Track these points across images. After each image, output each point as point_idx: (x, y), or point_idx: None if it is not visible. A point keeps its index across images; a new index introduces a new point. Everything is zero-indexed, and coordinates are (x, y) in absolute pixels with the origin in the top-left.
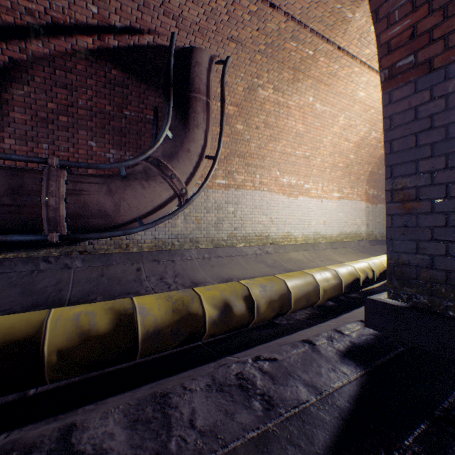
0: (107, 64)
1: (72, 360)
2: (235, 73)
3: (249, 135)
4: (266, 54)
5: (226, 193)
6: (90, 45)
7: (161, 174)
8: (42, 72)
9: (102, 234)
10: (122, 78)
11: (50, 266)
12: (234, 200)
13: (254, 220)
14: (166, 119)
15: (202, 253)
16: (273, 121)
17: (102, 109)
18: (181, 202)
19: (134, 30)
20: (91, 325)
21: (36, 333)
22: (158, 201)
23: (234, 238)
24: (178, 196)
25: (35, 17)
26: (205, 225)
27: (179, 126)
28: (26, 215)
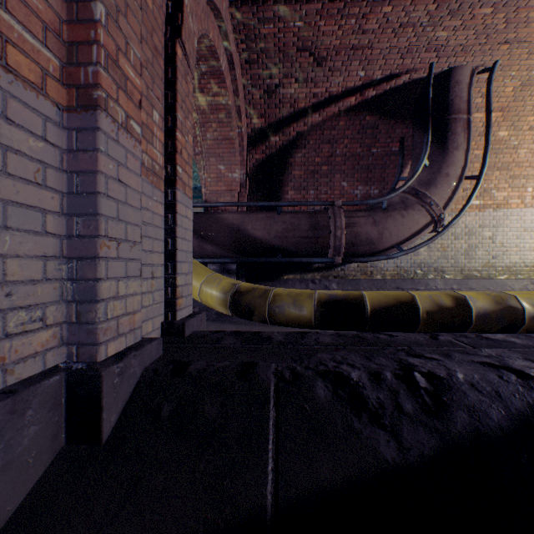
0: (363, 113)
1: (433, 319)
2: (503, 75)
3: (516, 140)
4: None
5: (480, 216)
6: (352, 103)
7: (419, 202)
8: (314, 136)
9: (370, 258)
10: (373, 121)
11: (315, 286)
12: (492, 222)
13: (523, 246)
14: (423, 149)
15: (449, 284)
16: None
17: (353, 152)
18: (436, 228)
19: (391, 77)
20: (439, 301)
21: (411, 300)
22: (415, 228)
23: (491, 268)
24: (434, 222)
25: (318, 97)
26: (451, 253)
27: (435, 153)
28: (319, 244)
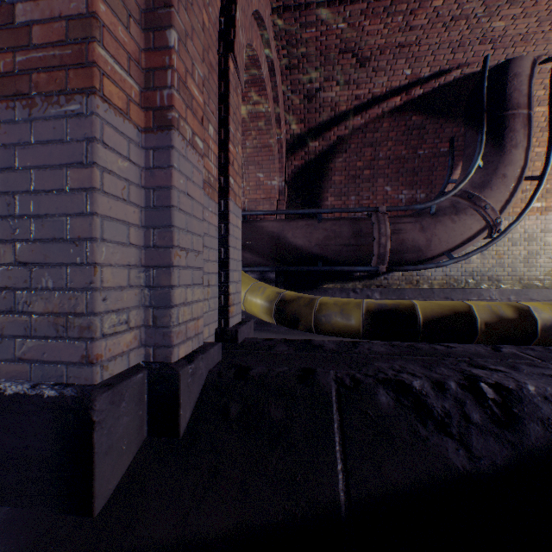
0: (408, 113)
1: (492, 331)
2: None
3: None
4: None
5: (541, 219)
6: (396, 103)
7: (472, 206)
8: (355, 139)
9: (417, 267)
10: (420, 121)
11: (356, 296)
12: None
13: None
14: (477, 149)
15: (505, 294)
16: None
17: (398, 155)
18: (491, 233)
19: (440, 73)
20: (499, 312)
21: (468, 311)
22: (467, 234)
23: None
24: (489, 227)
25: (360, 99)
26: (508, 260)
27: (490, 152)
28: (362, 252)
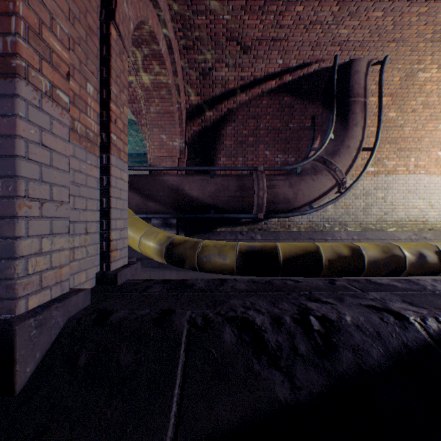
0: (281, 94)
1: (333, 266)
2: (391, 67)
3: (402, 120)
4: (432, 40)
5: (374, 180)
6: (272, 86)
7: (326, 168)
8: (242, 112)
9: (287, 214)
10: (290, 101)
11: (243, 237)
12: (384, 185)
13: (407, 204)
14: (329, 125)
15: (350, 235)
16: (434, 100)
17: (274, 127)
18: (340, 189)
19: (304, 65)
20: (339, 251)
21: (316, 250)
22: (323, 190)
23: (383, 222)
24: (338, 185)
25: (245, 80)
26: (352, 210)
27: (339, 128)
28: (245, 202)
